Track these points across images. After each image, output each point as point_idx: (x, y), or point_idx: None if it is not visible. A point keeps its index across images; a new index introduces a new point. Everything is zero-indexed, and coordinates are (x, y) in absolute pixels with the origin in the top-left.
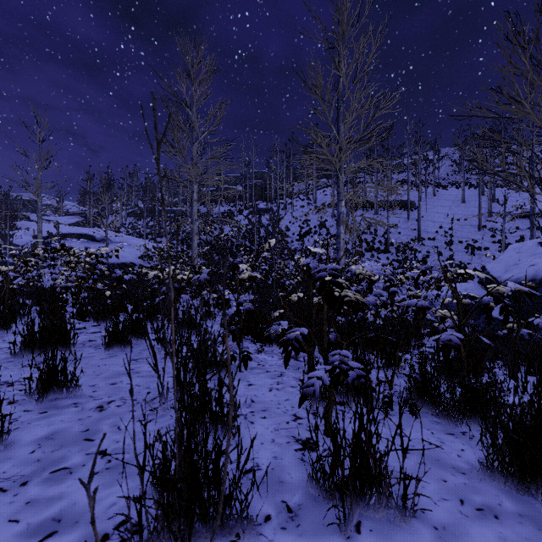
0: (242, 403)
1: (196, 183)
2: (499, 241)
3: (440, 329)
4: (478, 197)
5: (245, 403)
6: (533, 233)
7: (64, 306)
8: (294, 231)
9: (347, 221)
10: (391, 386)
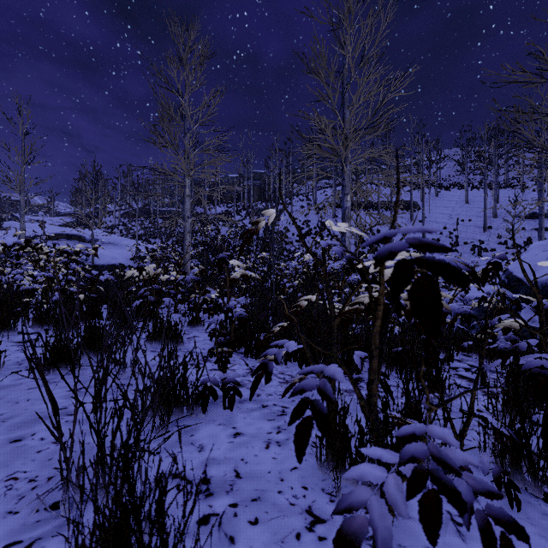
0: (219, 481)
1: (188, 177)
2: (505, 242)
3: (523, 348)
4: (481, 198)
5: (224, 480)
6: (541, 233)
7: (24, 312)
8: (293, 232)
9: None
10: (462, 445)
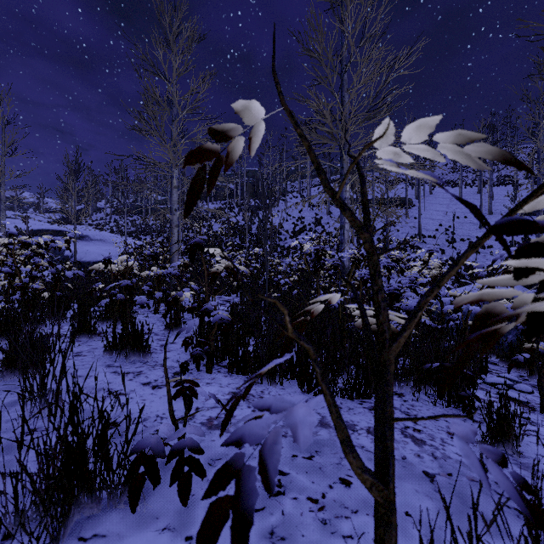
0: None
1: (175, 167)
2: None
3: None
4: (475, 196)
5: None
6: None
7: None
8: (287, 228)
9: None
10: None
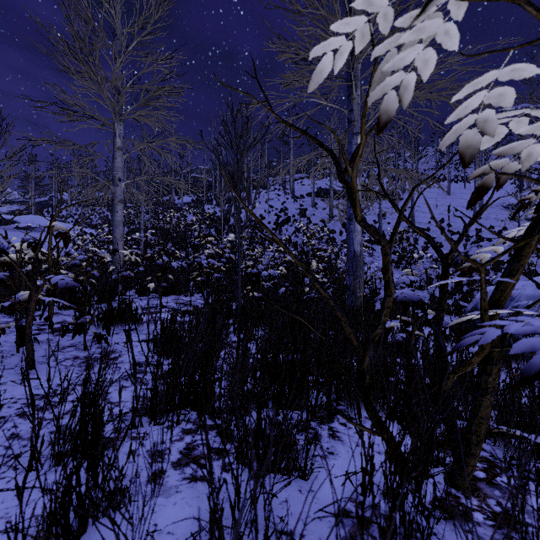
0: None
1: (119, 121)
2: (500, 232)
3: None
4: (461, 190)
5: None
6: None
7: None
8: (270, 220)
9: (331, 209)
10: None
